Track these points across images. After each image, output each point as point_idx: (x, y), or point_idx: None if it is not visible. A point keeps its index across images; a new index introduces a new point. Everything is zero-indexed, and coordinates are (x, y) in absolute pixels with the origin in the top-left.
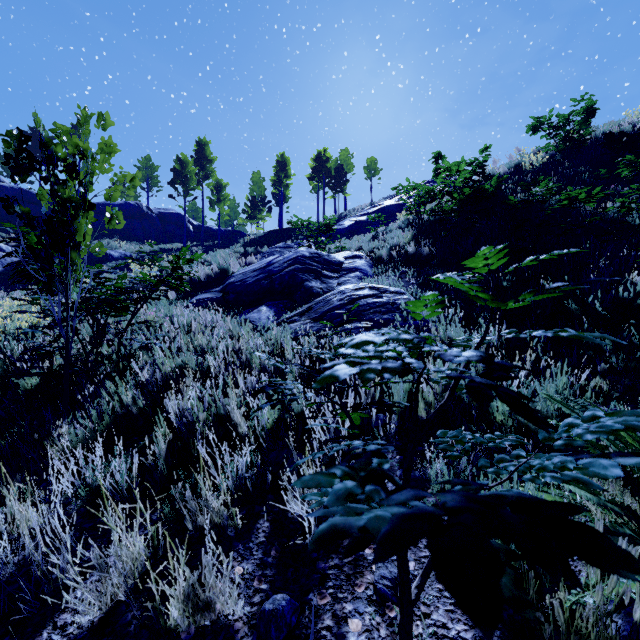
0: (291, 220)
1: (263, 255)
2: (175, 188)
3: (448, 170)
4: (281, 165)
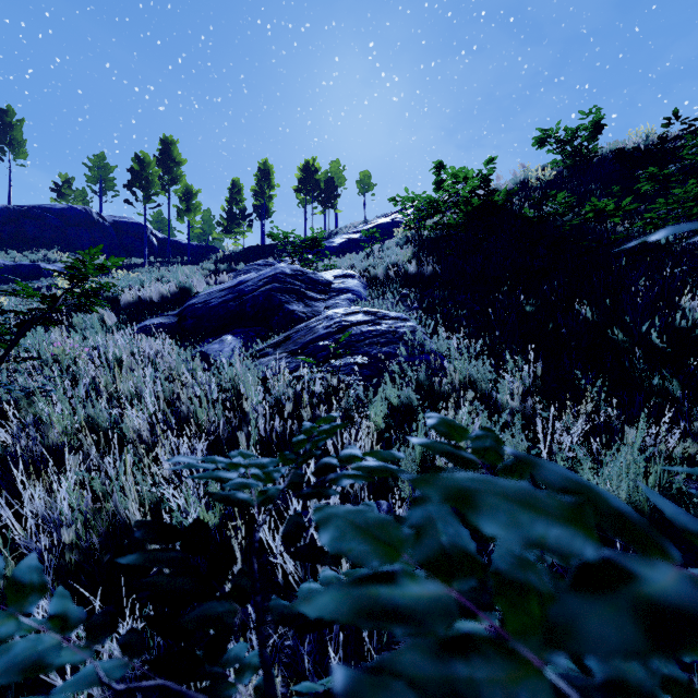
0: (271, 232)
1: (238, 273)
2: (133, 192)
3: (454, 177)
4: (263, 173)
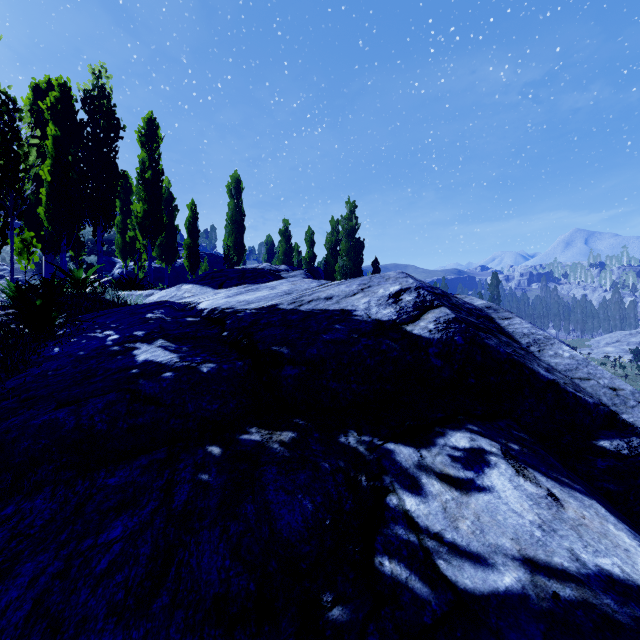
0: None
1: None
2: None
3: None
4: None
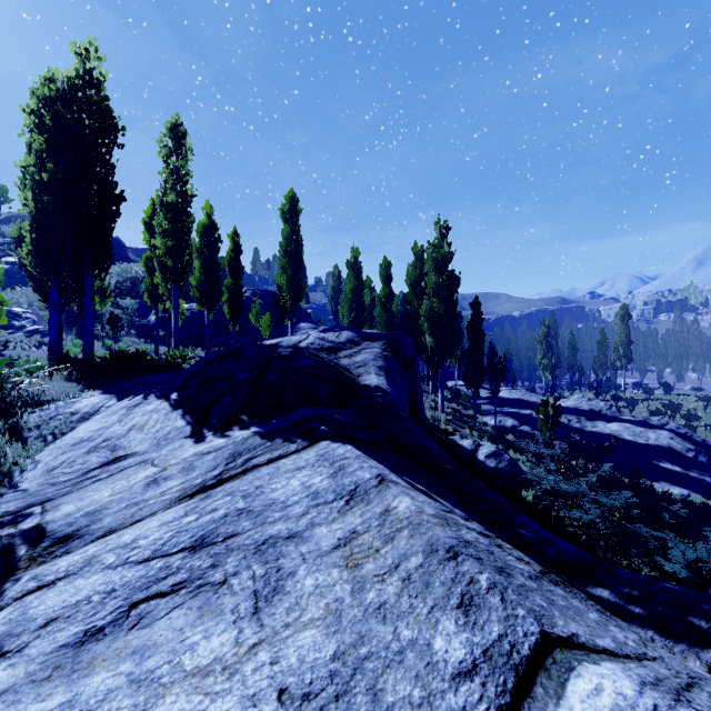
0: None
1: None
2: None
3: None
4: None
